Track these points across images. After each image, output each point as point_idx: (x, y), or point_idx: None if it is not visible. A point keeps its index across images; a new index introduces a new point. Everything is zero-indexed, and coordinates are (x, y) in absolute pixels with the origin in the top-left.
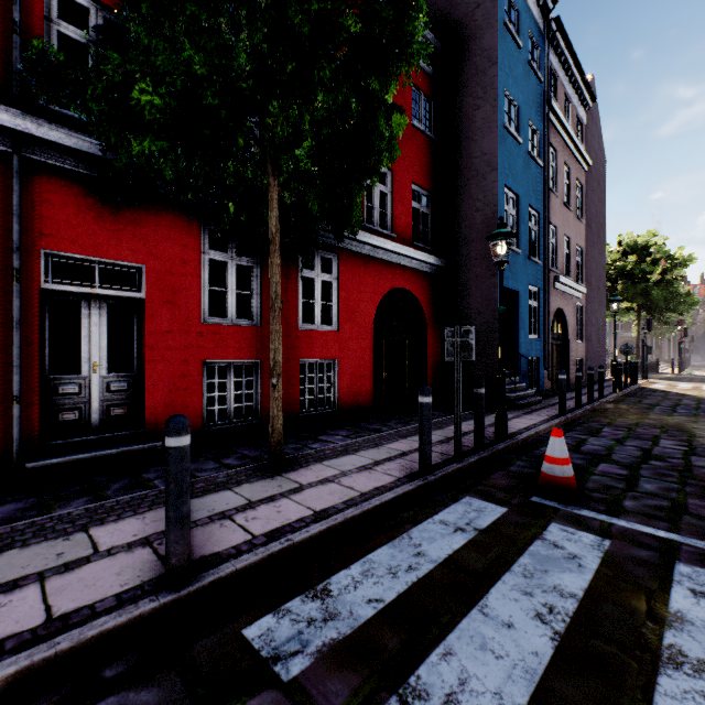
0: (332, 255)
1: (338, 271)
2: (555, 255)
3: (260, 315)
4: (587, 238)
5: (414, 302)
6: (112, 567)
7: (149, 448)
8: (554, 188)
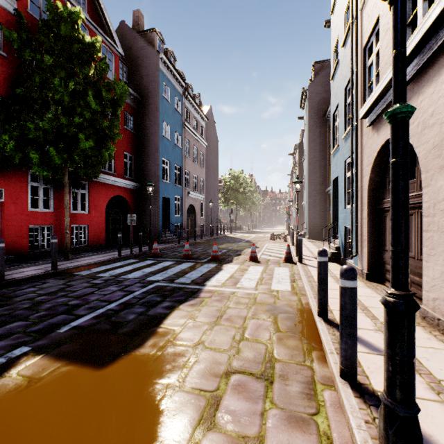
0: (86, 182)
1: (89, 189)
2: (189, 182)
3: (54, 207)
4: (208, 174)
5: (125, 201)
6: (33, 271)
7: (9, 258)
8: (189, 156)
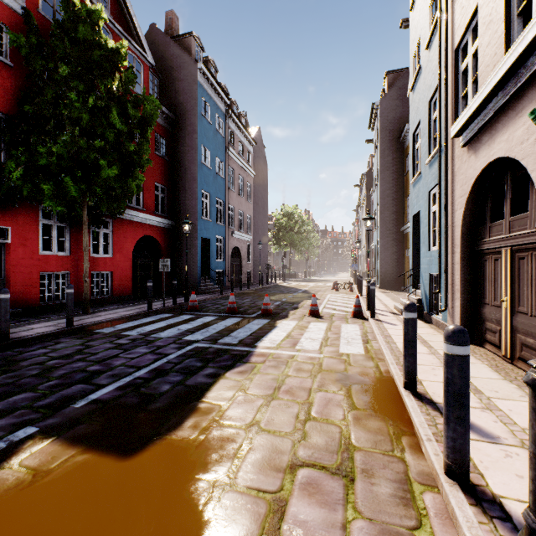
0: (109, 219)
1: (113, 228)
2: (234, 220)
3: (70, 250)
4: (256, 210)
5: (157, 242)
6: (45, 328)
7: (16, 311)
8: (233, 187)
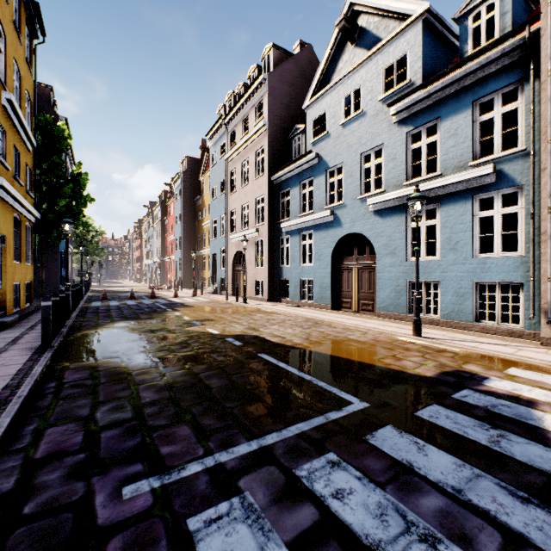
0: None
1: None
2: None
3: None
4: None
5: None
6: None
7: None
8: None
